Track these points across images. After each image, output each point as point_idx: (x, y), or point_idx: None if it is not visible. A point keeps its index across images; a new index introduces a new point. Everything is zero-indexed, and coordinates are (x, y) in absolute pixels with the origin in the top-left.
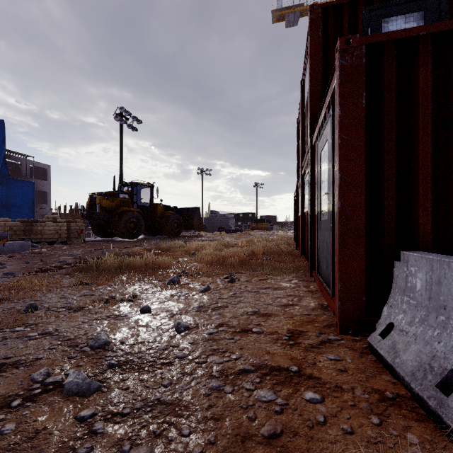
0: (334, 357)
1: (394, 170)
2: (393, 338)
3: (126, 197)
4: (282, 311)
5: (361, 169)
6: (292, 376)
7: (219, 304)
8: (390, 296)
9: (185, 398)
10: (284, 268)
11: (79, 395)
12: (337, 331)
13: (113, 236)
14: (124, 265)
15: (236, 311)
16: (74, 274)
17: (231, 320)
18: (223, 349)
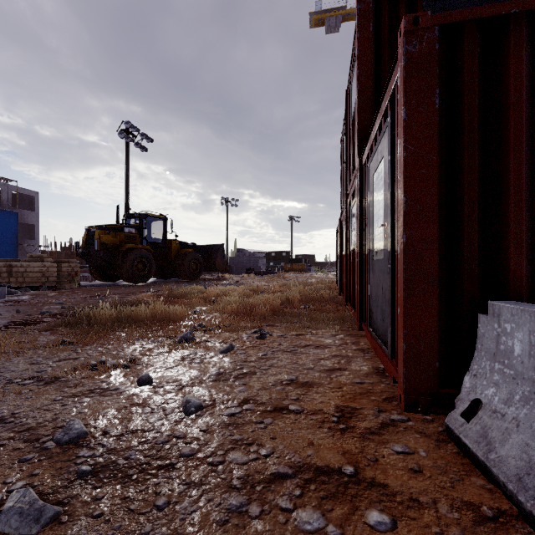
0: (402, 449)
1: (477, 192)
2: (483, 422)
3: (132, 231)
4: (327, 378)
5: (433, 191)
6: (347, 484)
7: (245, 369)
8: (473, 362)
9: (187, 531)
10: (326, 319)
11: (21, 531)
12: (401, 407)
13: (116, 280)
14: (124, 317)
15: (267, 380)
16: (57, 330)
17: (259, 393)
18: (248, 439)
